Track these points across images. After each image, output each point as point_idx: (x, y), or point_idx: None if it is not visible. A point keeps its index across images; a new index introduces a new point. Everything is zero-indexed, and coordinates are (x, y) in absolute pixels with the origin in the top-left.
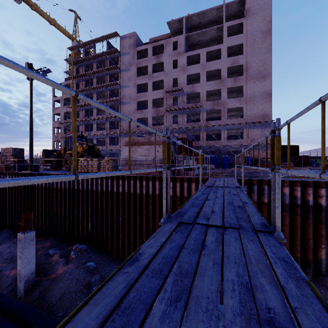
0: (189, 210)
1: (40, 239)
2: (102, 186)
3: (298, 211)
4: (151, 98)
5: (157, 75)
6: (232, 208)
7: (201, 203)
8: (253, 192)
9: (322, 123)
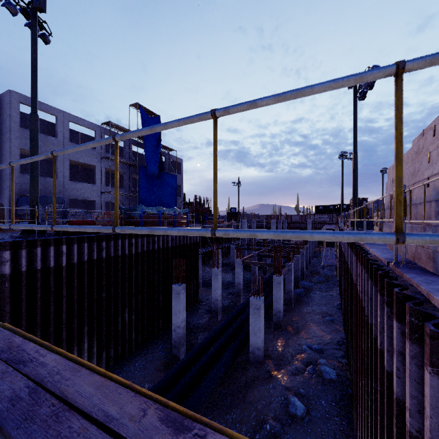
0: None
1: (338, 328)
2: None
3: None
4: None
5: None
6: None
7: None
8: None
9: None
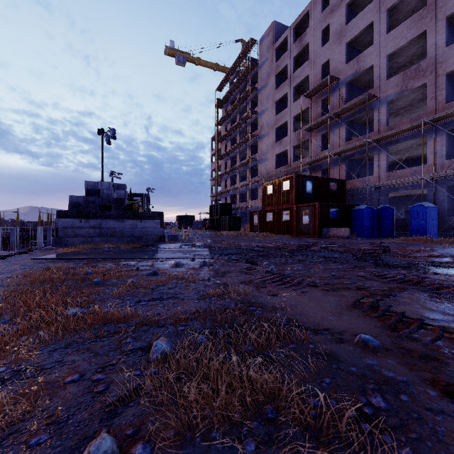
0: None
1: None
2: None
3: None
4: (292, 116)
5: (299, 73)
6: None
7: None
8: None
9: None
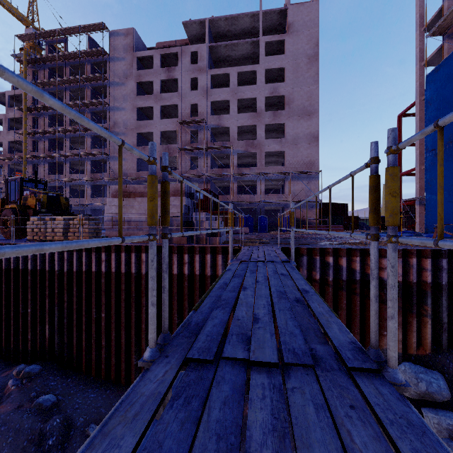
0: (210, 319)
1: None
2: (71, 263)
3: (356, 289)
4: (159, 130)
5: (167, 97)
6: (287, 307)
7: (233, 298)
8: (302, 266)
9: None
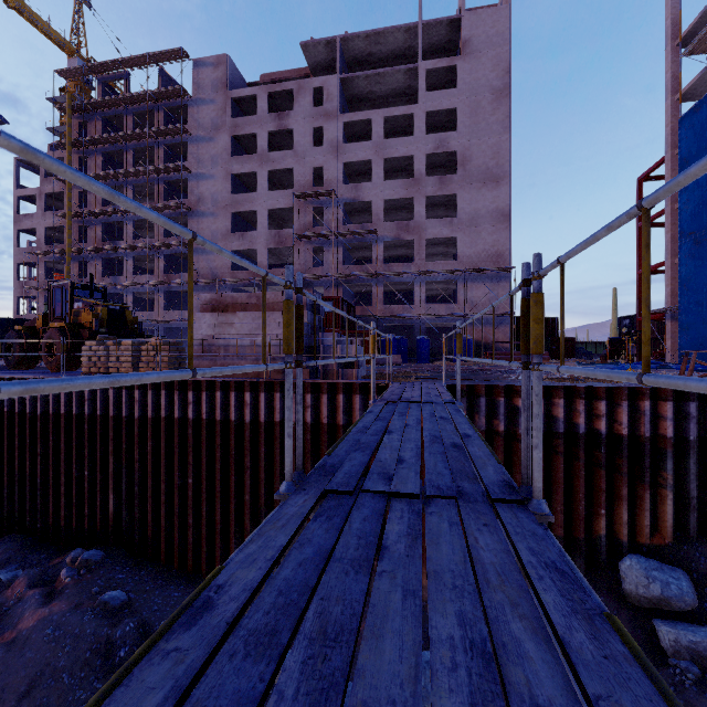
0: (348, 460)
1: None
2: (145, 406)
3: (559, 446)
4: (265, 207)
5: (278, 157)
6: (440, 451)
7: (375, 441)
8: (479, 412)
9: (645, 258)
